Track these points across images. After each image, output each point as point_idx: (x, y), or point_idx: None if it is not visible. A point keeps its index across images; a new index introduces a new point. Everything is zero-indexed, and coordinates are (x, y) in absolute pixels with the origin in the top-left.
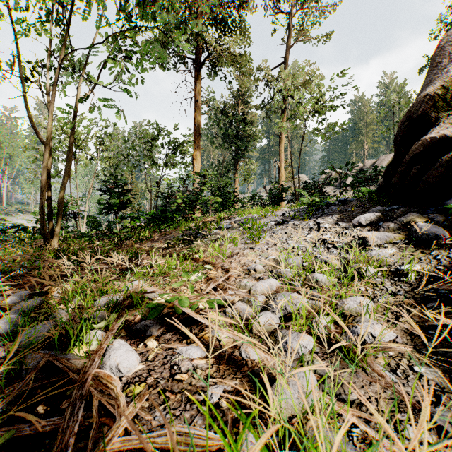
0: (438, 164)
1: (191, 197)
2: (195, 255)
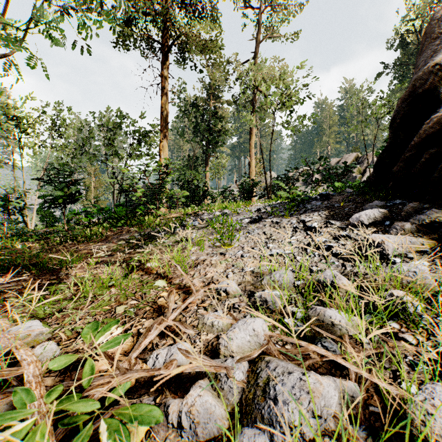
0: None
1: (154, 190)
2: (148, 263)
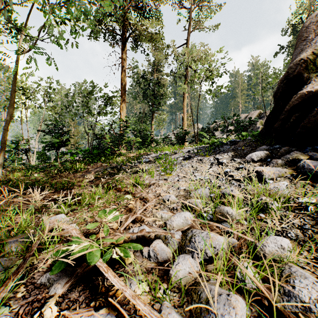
0: (315, 112)
1: (117, 138)
2: (119, 185)
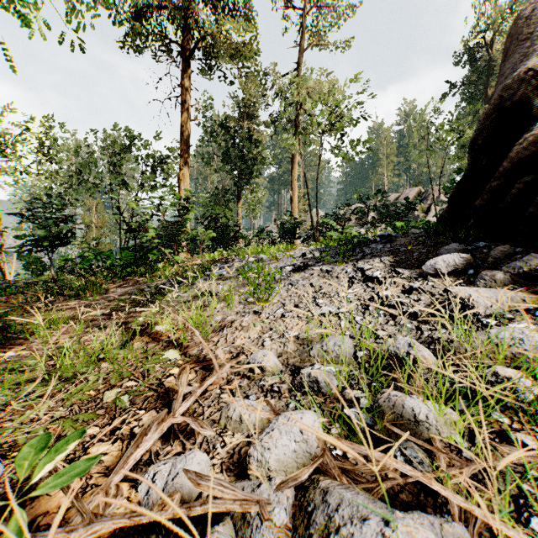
0: None
1: (170, 229)
2: (157, 326)
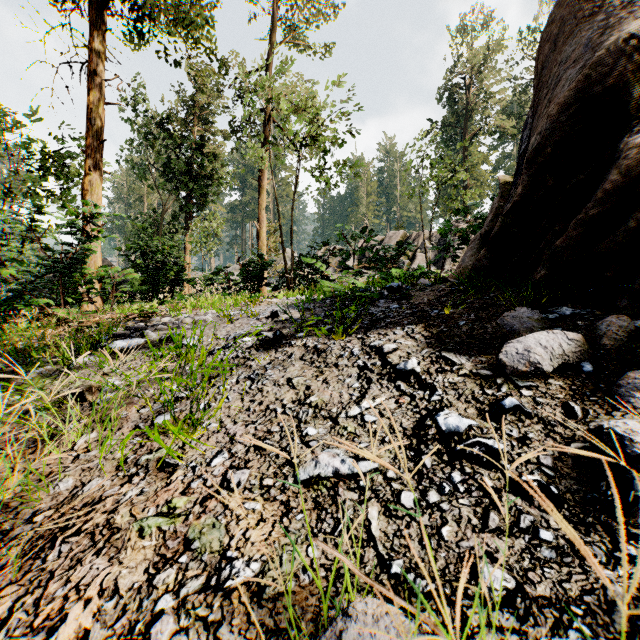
0: None
1: (49, 265)
2: None
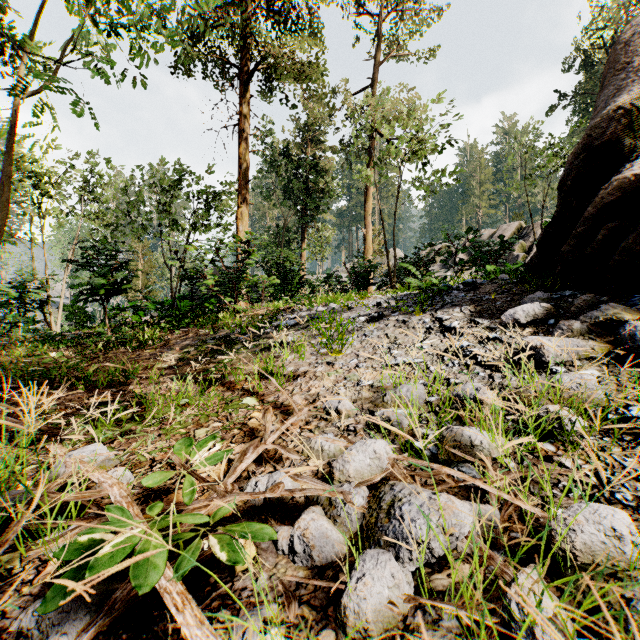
0: None
1: (231, 276)
2: (230, 376)
